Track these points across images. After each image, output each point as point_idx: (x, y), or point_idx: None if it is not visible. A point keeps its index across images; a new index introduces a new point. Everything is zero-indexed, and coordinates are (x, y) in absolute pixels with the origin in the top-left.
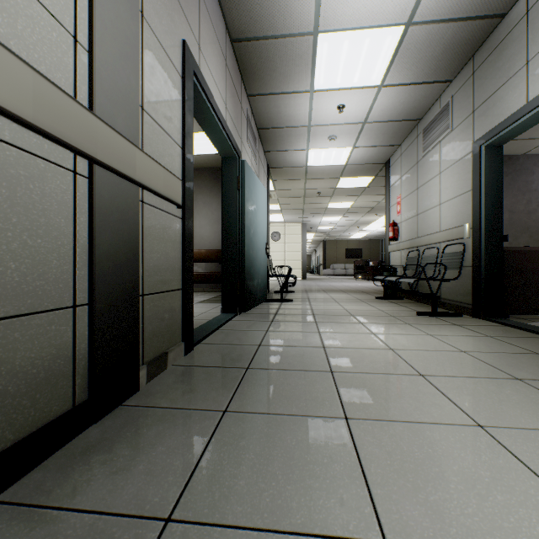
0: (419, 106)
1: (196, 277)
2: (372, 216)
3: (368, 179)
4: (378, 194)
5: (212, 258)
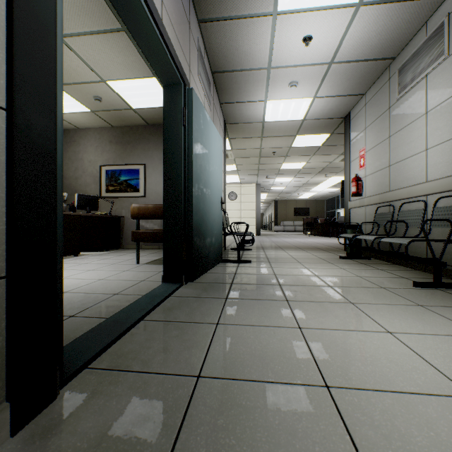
0: (398, 37)
1: (142, 235)
2: (322, 176)
3: (324, 137)
4: (331, 154)
5: (160, 213)
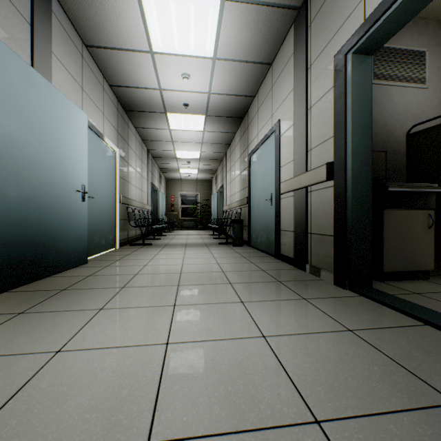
0: None
1: None
2: None
3: None
4: None
5: None
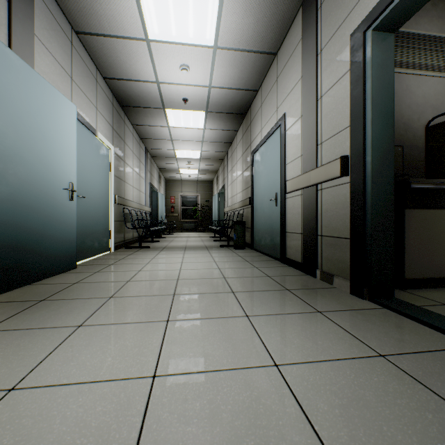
0: None
1: None
2: None
3: None
4: None
5: None
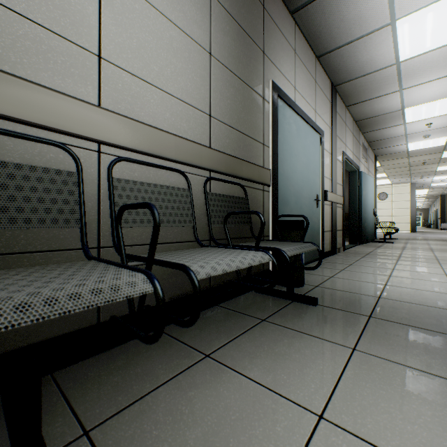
0: None
1: None
2: None
3: None
4: None
5: None
